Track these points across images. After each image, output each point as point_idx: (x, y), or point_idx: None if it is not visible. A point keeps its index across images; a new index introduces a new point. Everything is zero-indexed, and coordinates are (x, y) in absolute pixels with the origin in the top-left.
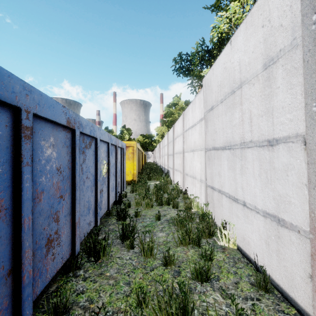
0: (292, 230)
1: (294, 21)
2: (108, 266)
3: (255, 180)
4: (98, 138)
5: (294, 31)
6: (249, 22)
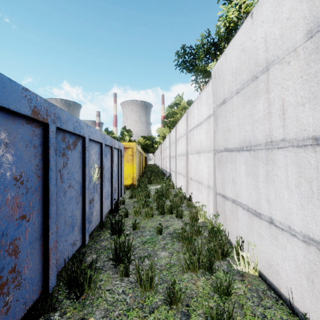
0: None
1: None
2: (93, 306)
3: (289, 192)
4: (87, 136)
5: None
6: None
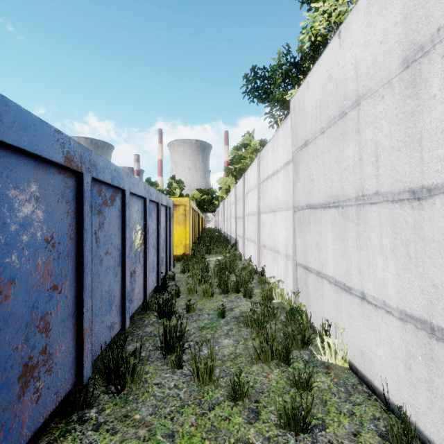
0: None
1: None
2: (138, 402)
3: (383, 259)
4: (128, 189)
5: None
6: None
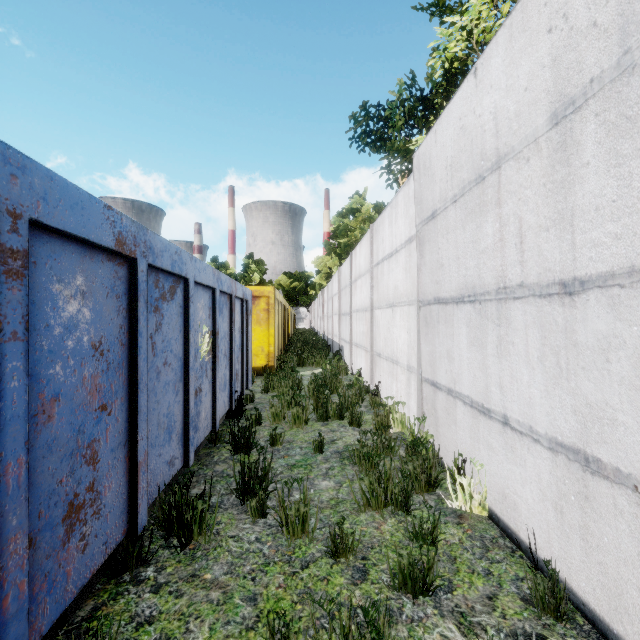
0: (618, 485)
1: (626, 13)
2: (209, 558)
3: (530, 371)
4: (192, 278)
5: (626, 34)
6: (518, 24)
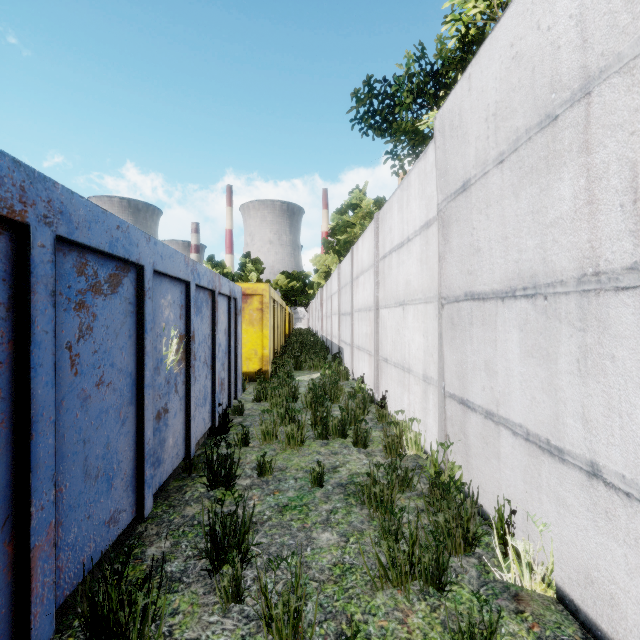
0: None
1: None
2: None
3: None
4: (149, 265)
5: None
6: None
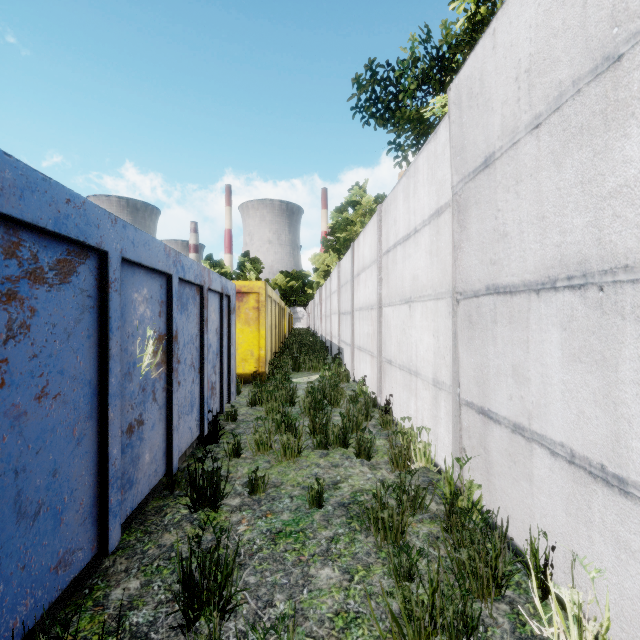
0: None
1: None
2: None
3: None
4: (115, 251)
5: None
6: None
